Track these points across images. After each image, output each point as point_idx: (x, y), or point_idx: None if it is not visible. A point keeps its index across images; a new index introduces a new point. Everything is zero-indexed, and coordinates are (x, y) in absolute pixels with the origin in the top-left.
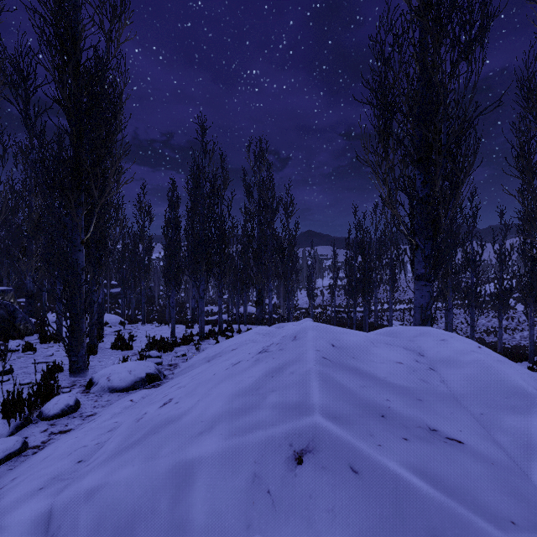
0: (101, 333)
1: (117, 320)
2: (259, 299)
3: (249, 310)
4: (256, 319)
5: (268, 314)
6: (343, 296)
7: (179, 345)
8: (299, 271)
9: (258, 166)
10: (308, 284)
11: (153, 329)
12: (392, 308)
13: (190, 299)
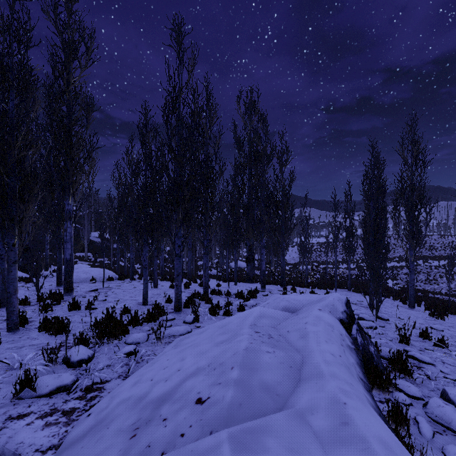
0: (57, 297)
1: (106, 276)
2: (250, 256)
3: (239, 265)
4: (246, 276)
5: (257, 269)
6: (329, 253)
7: (140, 323)
8: (294, 226)
9: (249, 115)
10: (301, 241)
11: (135, 288)
12: (413, 270)
13: (185, 254)
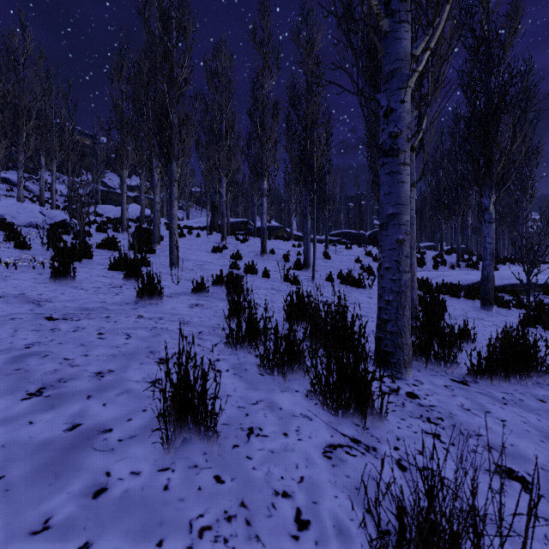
0: None
1: None
2: None
3: None
4: None
5: None
6: None
7: None
8: None
9: None
10: None
11: None
12: None
13: None
